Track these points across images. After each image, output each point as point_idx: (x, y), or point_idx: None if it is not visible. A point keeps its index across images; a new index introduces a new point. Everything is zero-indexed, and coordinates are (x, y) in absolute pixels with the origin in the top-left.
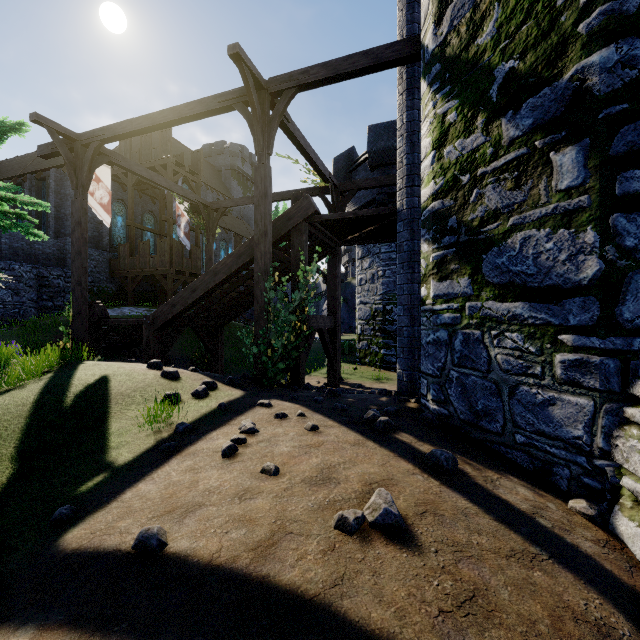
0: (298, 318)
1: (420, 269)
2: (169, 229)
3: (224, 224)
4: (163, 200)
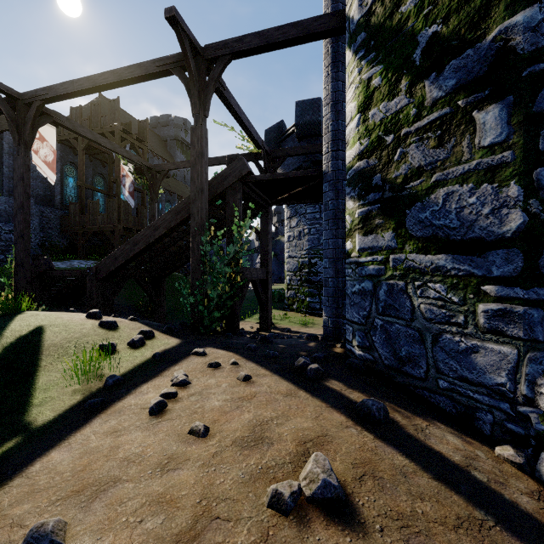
0: (232, 270)
1: (344, 225)
2: (117, 190)
3: (169, 187)
4: (112, 164)
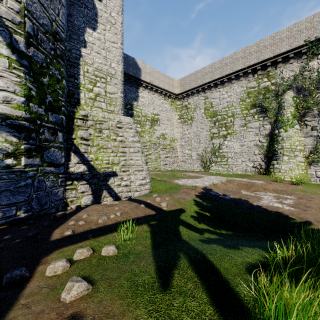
0: None
1: None
2: None
3: None
4: None
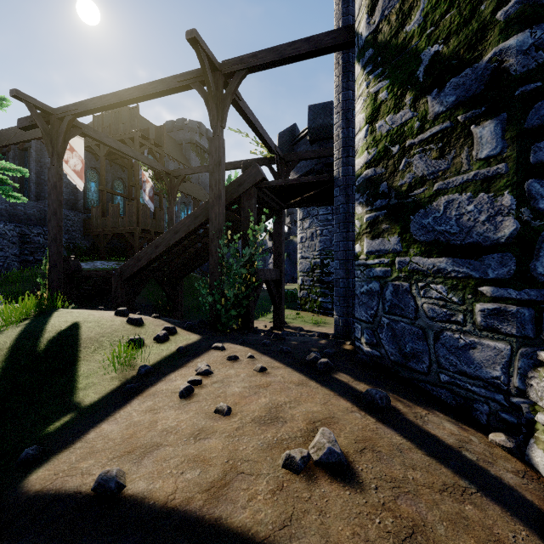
0: (248, 271)
1: (354, 228)
2: (136, 193)
3: (184, 190)
4: (131, 168)
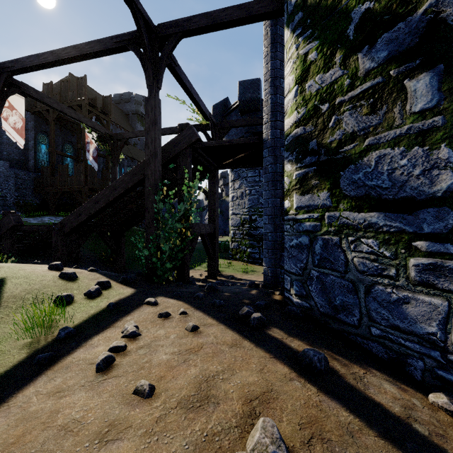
0: (183, 225)
1: (281, 187)
2: (84, 155)
3: (130, 154)
4: (80, 133)
